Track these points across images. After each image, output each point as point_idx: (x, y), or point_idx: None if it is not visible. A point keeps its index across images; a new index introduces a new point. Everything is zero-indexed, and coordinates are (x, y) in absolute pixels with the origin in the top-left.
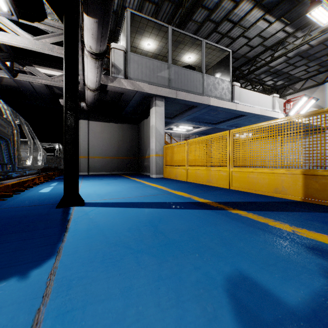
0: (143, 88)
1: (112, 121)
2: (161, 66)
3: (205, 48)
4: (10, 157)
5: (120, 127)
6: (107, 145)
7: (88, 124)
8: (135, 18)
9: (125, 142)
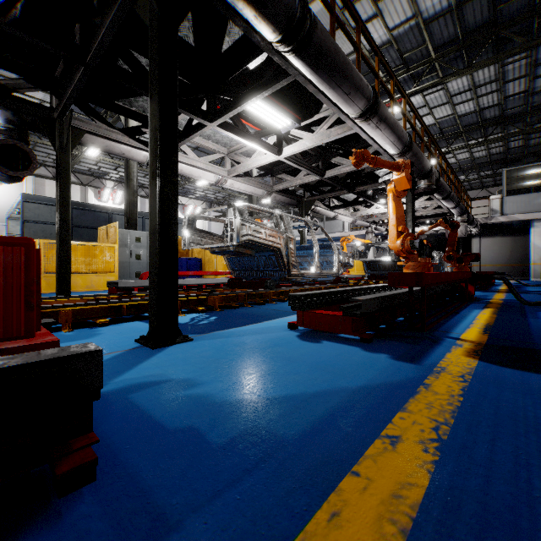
0: (517, 218)
1: (503, 234)
2: (536, 197)
3: None
4: (442, 268)
5: (512, 239)
6: (497, 255)
7: (479, 240)
8: (510, 170)
9: (518, 251)
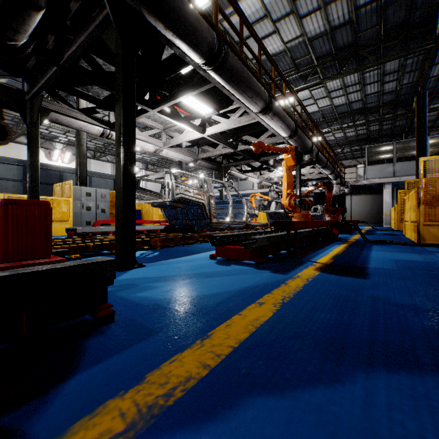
0: (375, 182)
1: (366, 193)
2: (387, 167)
3: (433, 137)
4: (324, 218)
5: (372, 196)
6: (363, 208)
7: (351, 197)
8: (371, 147)
9: (376, 205)
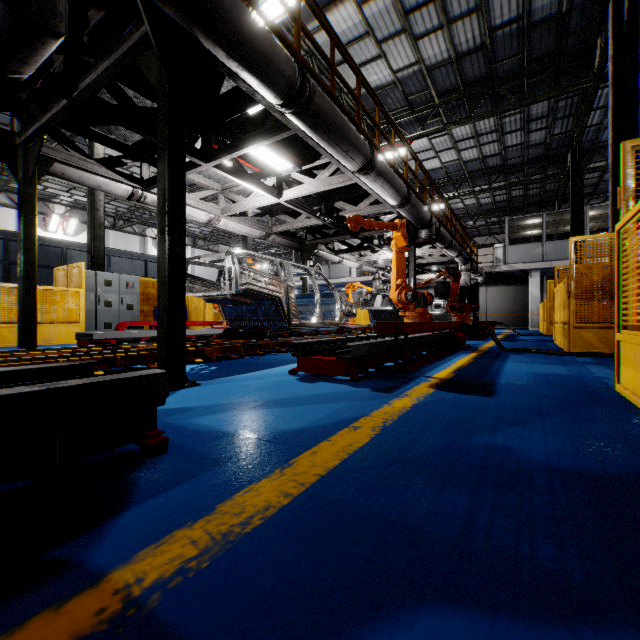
0: (518, 268)
1: (507, 283)
2: (535, 247)
3: (594, 208)
4: (450, 318)
5: (515, 288)
6: (502, 305)
7: (486, 289)
8: (513, 219)
9: (520, 300)
